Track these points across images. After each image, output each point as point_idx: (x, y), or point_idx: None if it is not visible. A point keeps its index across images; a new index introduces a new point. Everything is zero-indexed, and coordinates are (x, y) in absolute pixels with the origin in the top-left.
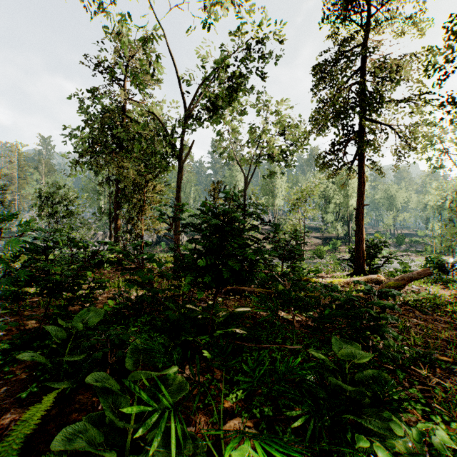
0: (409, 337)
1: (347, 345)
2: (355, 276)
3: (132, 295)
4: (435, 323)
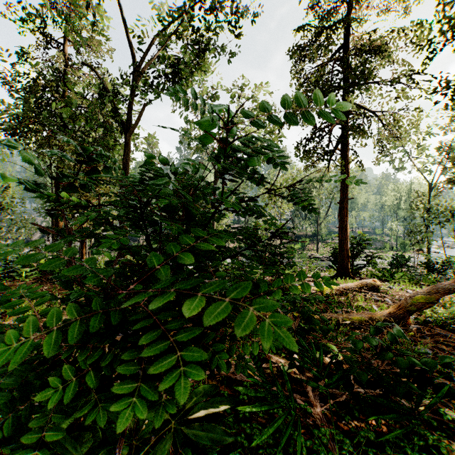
0: None
1: None
2: (340, 279)
3: None
4: None
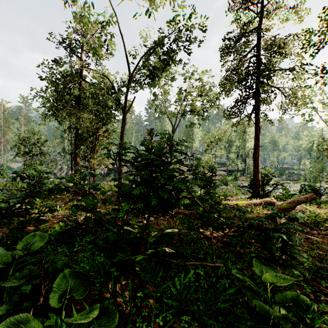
0: (304, 250)
1: (264, 266)
2: (253, 199)
3: (83, 216)
4: (320, 237)
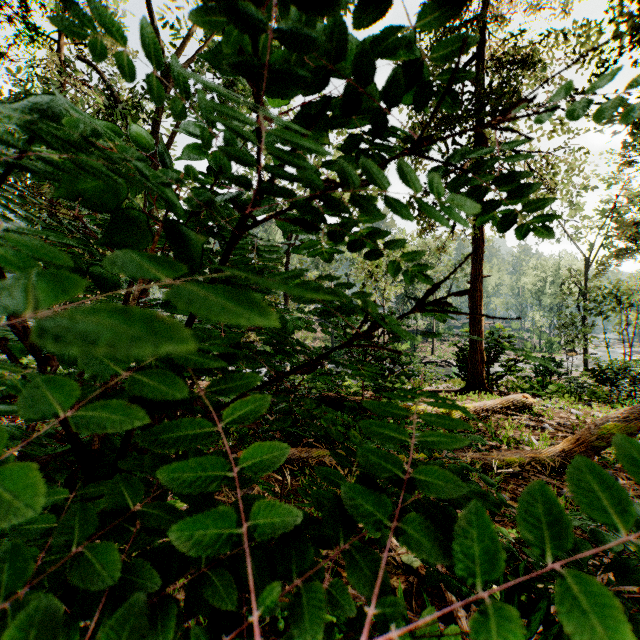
0: None
1: None
2: (471, 394)
3: None
4: None
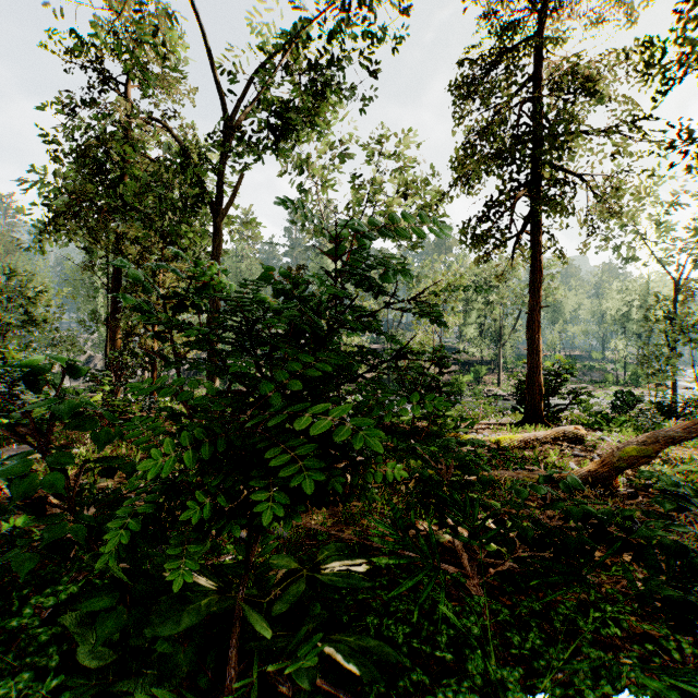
0: None
1: None
2: (528, 427)
3: None
4: None
